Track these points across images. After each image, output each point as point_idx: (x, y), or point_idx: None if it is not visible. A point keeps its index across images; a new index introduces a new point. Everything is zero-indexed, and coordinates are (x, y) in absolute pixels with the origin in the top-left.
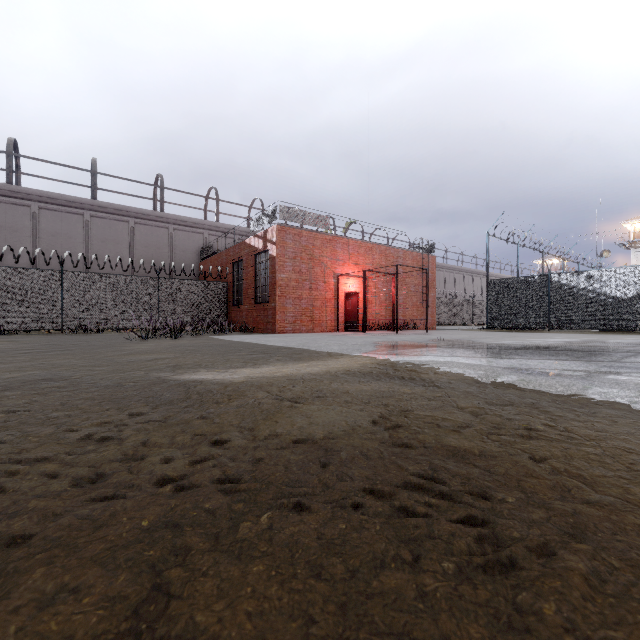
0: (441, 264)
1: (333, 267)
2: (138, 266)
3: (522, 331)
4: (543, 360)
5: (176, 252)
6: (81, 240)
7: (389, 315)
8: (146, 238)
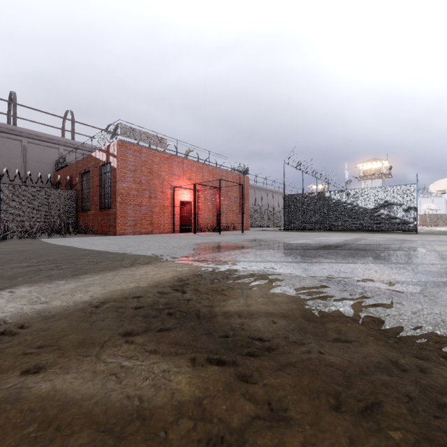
0: (253, 185)
1: (170, 180)
2: None
3: (307, 231)
4: (351, 264)
5: (30, 163)
6: None
7: (215, 220)
8: None
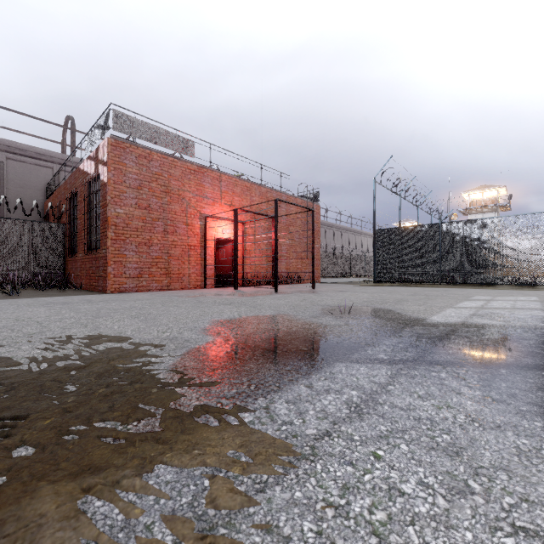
0: (322, 221)
1: (199, 206)
2: None
3: (414, 285)
4: None
5: (10, 187)
6: None
7: (271, 267)
8: None
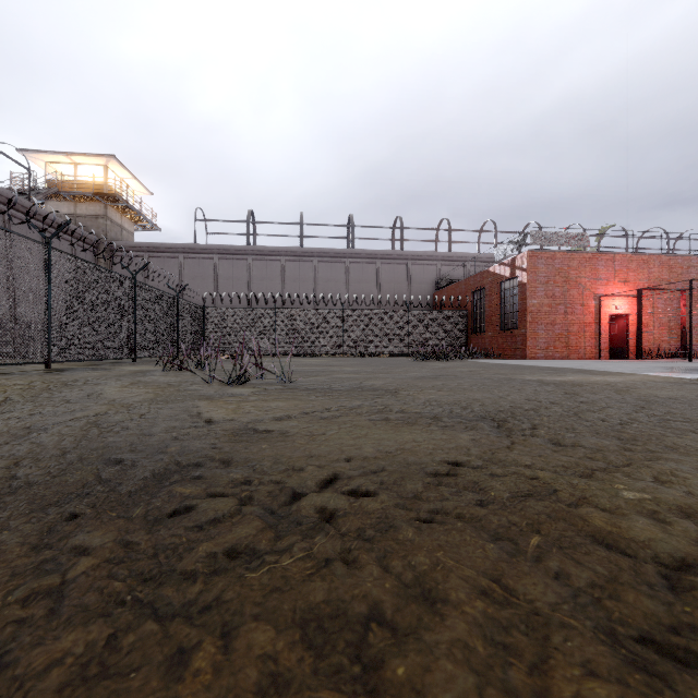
0: None
1: (593, 288)
2: (383, 300)
3: None
4: None
5: (413, 285)
6: (343, 283)
7: (674, 340)
8: (389, 275)
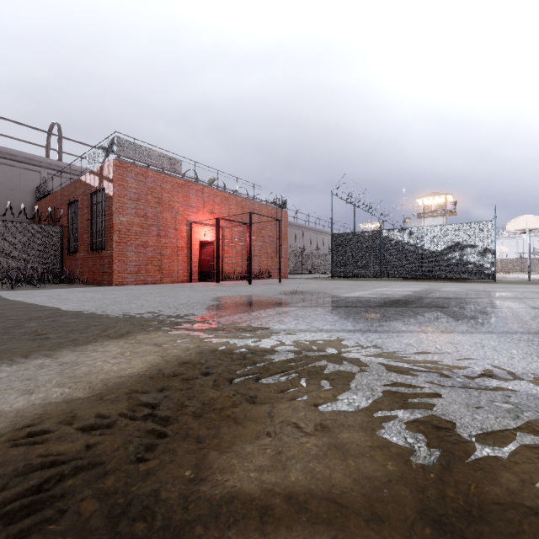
0: (293, 222)
1: (186, 214)
2: None
3: (360, 279)
4: (447, 334)
5: (0, 190)
6: None
7: (245, 265)
8: None
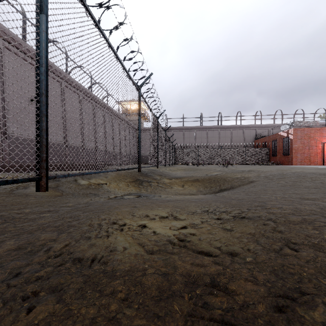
0: None
1: (321, 140)
2: (233, 144)
3: None
4: None
5: (245, 137)
6: (217, 138)
7: None
8: (235, 134)
